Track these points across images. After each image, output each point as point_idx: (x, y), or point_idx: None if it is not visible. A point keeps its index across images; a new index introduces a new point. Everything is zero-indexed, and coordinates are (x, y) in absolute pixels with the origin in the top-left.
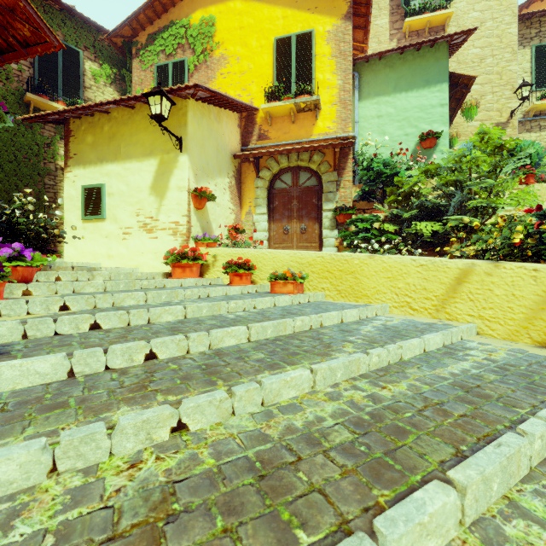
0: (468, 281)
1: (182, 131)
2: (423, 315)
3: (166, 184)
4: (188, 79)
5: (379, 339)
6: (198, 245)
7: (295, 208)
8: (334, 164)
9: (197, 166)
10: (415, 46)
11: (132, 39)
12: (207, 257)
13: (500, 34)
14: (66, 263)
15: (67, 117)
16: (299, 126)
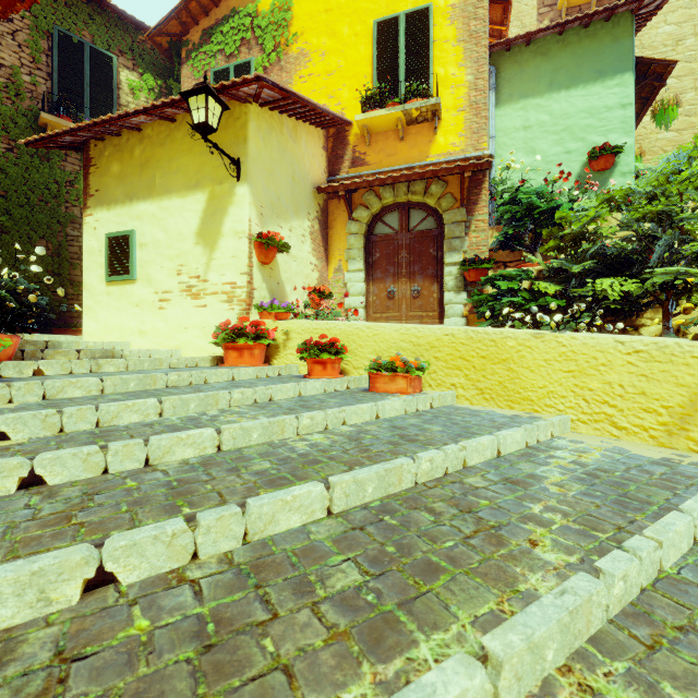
0: None
1: (241, 151)
2: (639, 438)
3: (218, 228)
4: None
5: (597, 515)
6: (263, 316)
7: (404, 262)
8: (462, 196)
9: (263, 202)
10: (581, 21)
11: (182, 38)
12: (276, 333)
13: None
14: (79, 343)
15: (84, 138)
16: (410, 145)
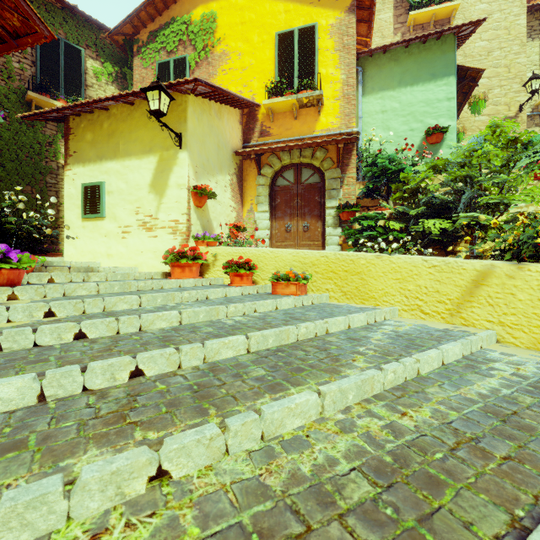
0: (487, 284)
1: (182, 127)
2: (436, 319)
3: (166, 182)
4: (190, 76)
5: (392, 351)
6: (198, 244)
7: (297, 206)
8: (338, 160)
9: (197, 163)
10: (420, 39)
11: (134, 37)
12: (207, 256)
13: (508, 26)
14: (65, 262)
15: (66, 114)
16: (302, 122)
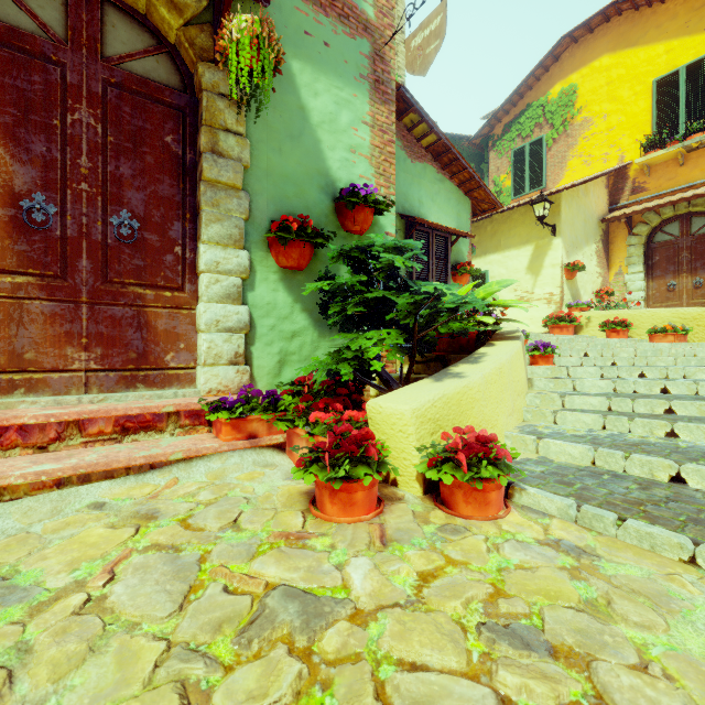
0: None
1: (556, 219)
2: None
3: (541, 264)
4: (546, 154)
5: None
6: (571, 310)
7: (684, 261)
8: None
9: (568, 244)
10: None
11: (489, 134)
12: (580, 319)
13: None
14: None
15: None
16: (691, 167)
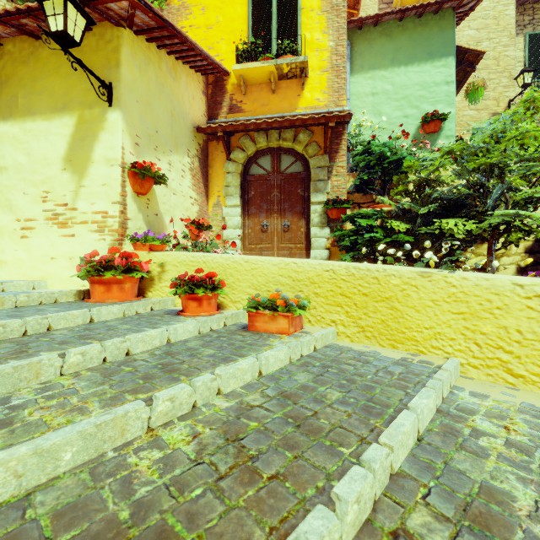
0: None
1: (113, 75)
2: (538, 388)
3: (88, 155)
4: None
5: None
6: (136, 247)
7: (276, 200)
8: (326, 145)
9: (138, 132)
10: (416, 11)
11: None
12: (150, 265)
13: (497, 16)
14: None
15: None
16: (281, 97)
